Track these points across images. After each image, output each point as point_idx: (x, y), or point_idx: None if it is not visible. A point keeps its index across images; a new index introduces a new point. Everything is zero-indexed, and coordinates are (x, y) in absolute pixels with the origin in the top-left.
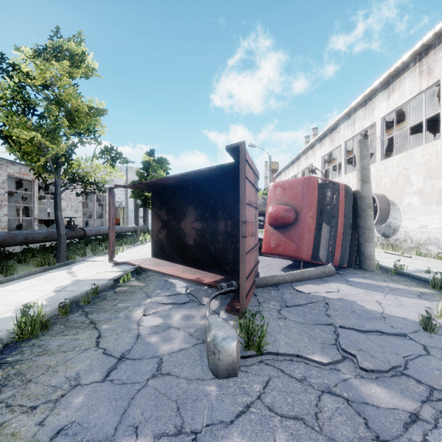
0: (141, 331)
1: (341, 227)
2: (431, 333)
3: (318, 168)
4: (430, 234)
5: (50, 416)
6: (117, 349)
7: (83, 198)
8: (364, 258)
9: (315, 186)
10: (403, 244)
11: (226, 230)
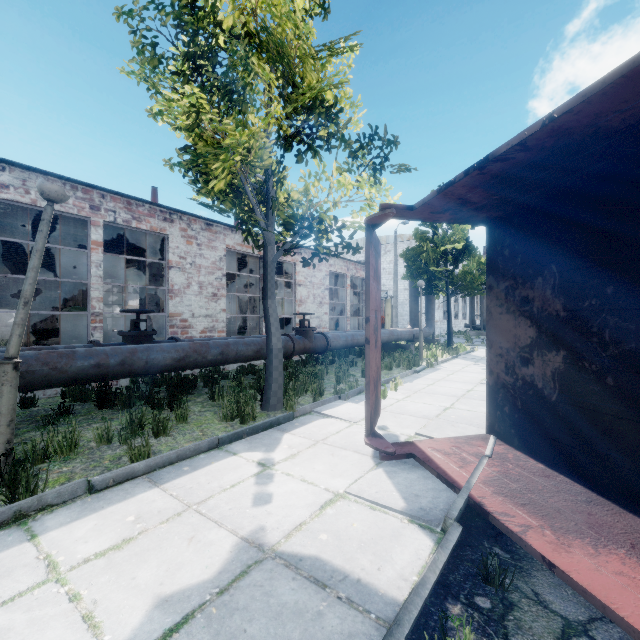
0: None
1: None
2: None
3: None
4: None
5: None
6: None
7: (334, 285)
8: None
9: None
10: None
11: None
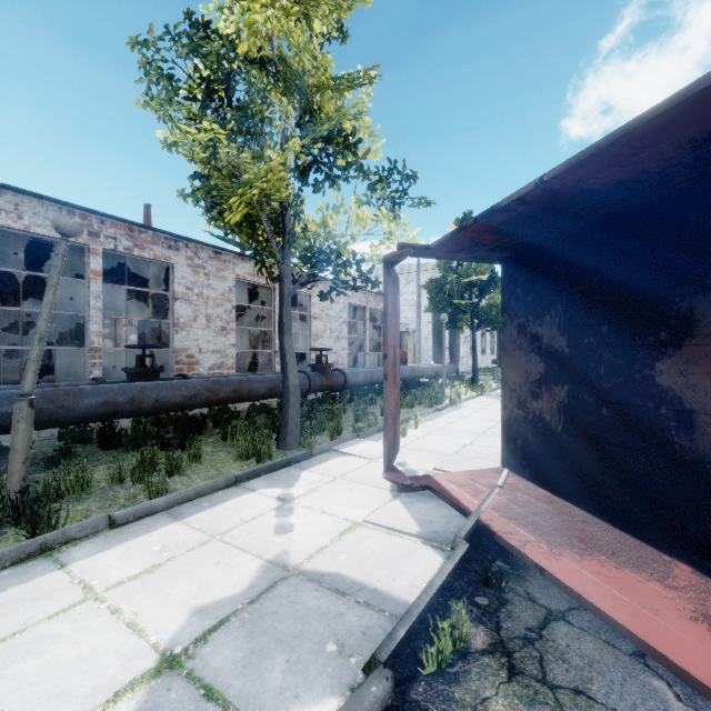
0: None
1: None
2: None
3: None
4: None
5: None
6: None
7: (352, 317)
8: None
9: None
10: None
11: None
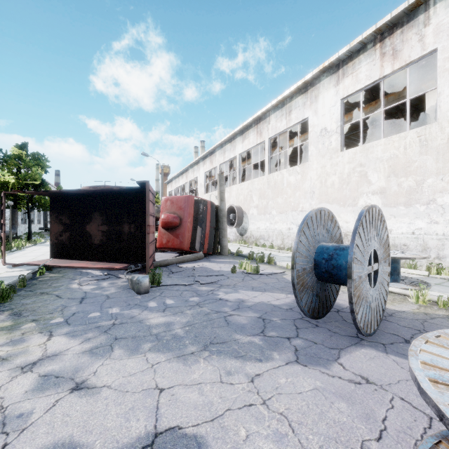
0: (85, 290)
1: (208, 228)
2: (234, 273)
3: (201, 181)
4: (261, 232)
5: (64, 312)
6: (77, 297)
7: None
8: (222, 248)
9: (192, 202)
10: (250, 240)
11: (130, 231)
